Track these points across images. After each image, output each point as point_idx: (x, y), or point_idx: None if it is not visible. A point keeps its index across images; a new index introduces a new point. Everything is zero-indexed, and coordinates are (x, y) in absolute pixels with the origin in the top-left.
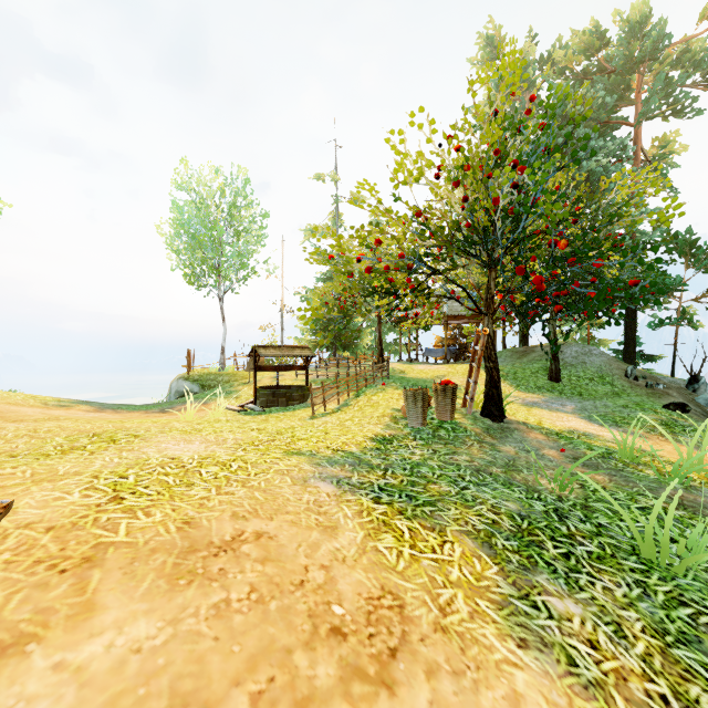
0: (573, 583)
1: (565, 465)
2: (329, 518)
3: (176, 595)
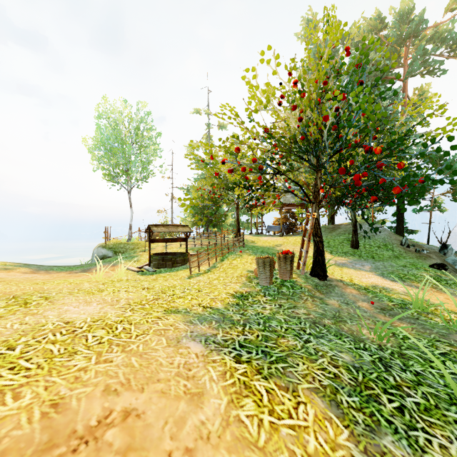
0: (414, 444)
1: (376, 315)
2: (196, 383)
3: None
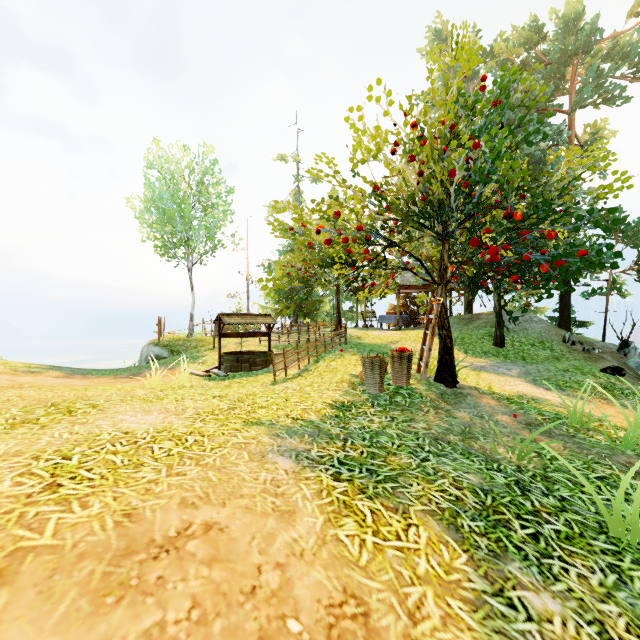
0: (547, 571)
1: (519, 431)
2: (286, 500)
3: (99, 621)
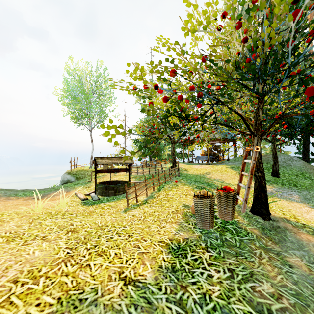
0: None
1: None
2: None
3: None
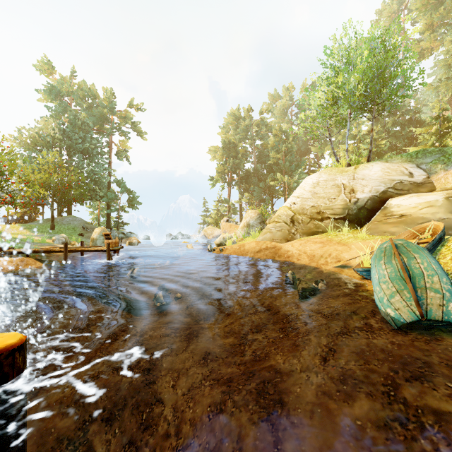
0: None
1: (5, 241)
2: None
3: None
